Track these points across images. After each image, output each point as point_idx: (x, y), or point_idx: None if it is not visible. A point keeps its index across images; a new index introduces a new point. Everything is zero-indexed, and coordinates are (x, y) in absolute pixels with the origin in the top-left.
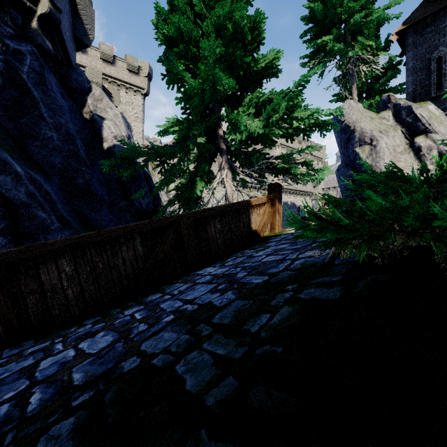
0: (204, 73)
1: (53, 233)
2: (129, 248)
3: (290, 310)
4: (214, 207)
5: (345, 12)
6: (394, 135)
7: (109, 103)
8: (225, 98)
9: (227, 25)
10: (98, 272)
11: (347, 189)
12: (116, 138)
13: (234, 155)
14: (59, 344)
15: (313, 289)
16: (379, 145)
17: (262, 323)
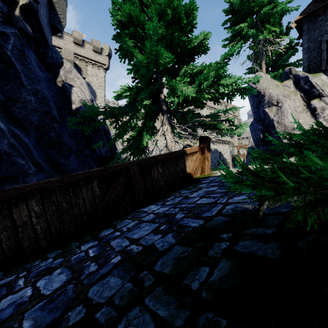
0: (149, 49)
1: (30, 176)
2: (88, 189)
3: (228, 265)
4: (157, 155)
5: (257, 6)
6: (295, 99)
7: (76, 74)
8: (165, 70)
9: (167, 11)
10: (62, 210)
11: (258, 140)
12: (82, 101)
13: (172, 114)
14: (21, 280)
15: (248, 241)
16: (284, 106)
17: (202, 279)
